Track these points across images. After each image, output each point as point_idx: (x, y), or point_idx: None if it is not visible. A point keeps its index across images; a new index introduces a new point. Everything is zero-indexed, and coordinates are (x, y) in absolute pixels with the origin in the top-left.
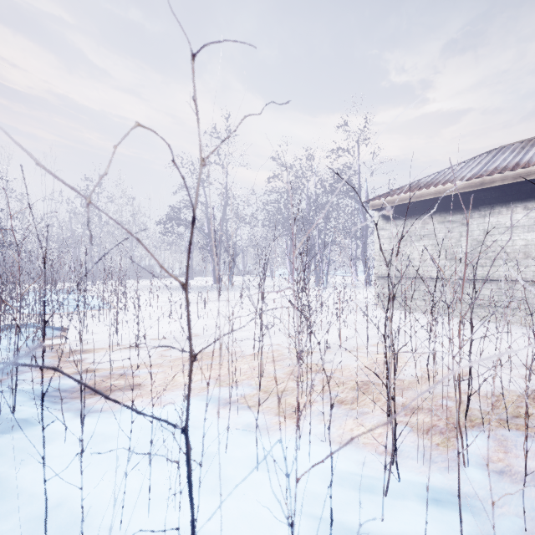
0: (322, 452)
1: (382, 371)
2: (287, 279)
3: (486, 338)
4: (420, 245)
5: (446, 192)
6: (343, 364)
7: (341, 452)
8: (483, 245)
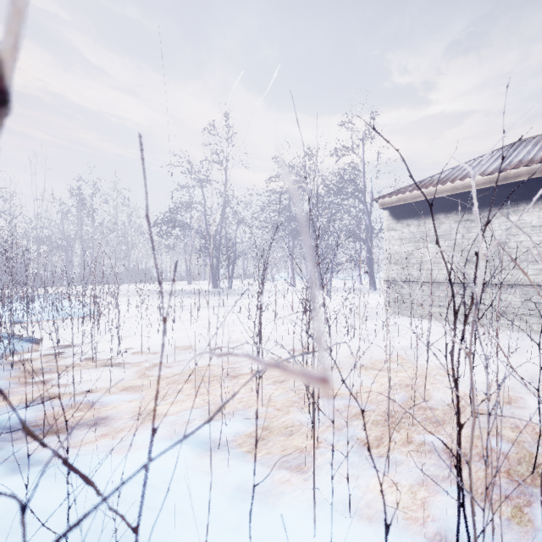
0: (347, 541)
1: (407, 397)
2: (289, 283)
3: (516, 351)
4: (435, 246)
5: (465, 188)
6: (358, 387)
7: (375, 540)
8: (506, 246)
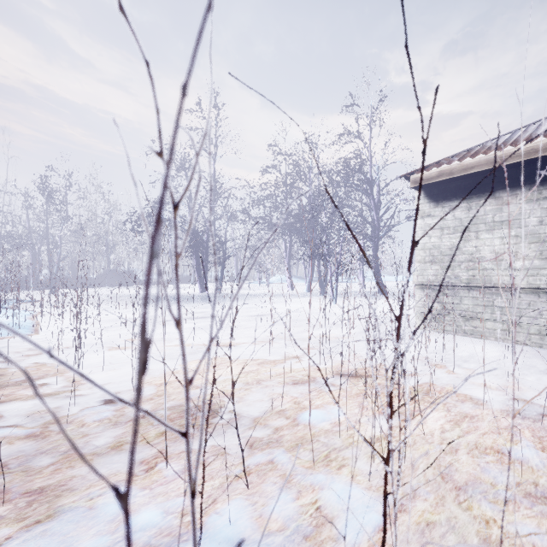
0: None
1: None
2: (286, 286)
3: None
4: (494, 237)
5: None
6: None
7: None
8: None
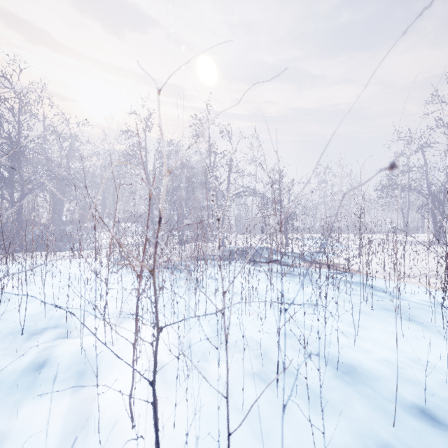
0: None
1: None
2: None
3: None
4: None
5: None
6: None
7: None
8: None
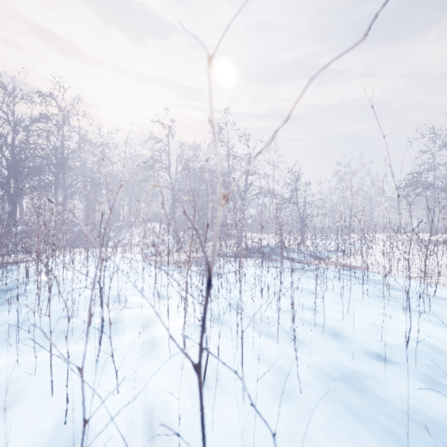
0: None
1: None
2: None
3: None
4: None
5: None
6: None
7: None
8: None
